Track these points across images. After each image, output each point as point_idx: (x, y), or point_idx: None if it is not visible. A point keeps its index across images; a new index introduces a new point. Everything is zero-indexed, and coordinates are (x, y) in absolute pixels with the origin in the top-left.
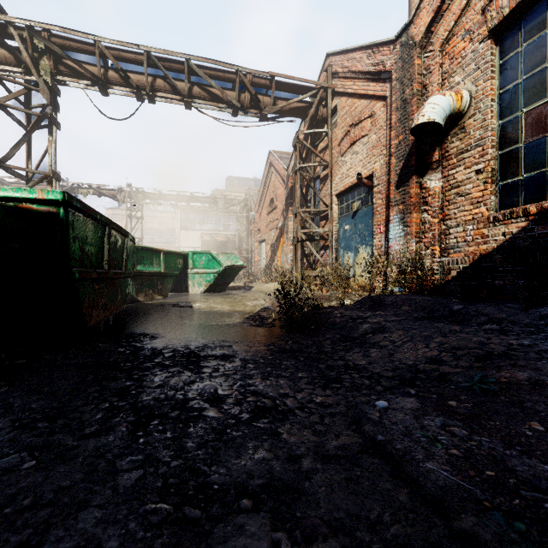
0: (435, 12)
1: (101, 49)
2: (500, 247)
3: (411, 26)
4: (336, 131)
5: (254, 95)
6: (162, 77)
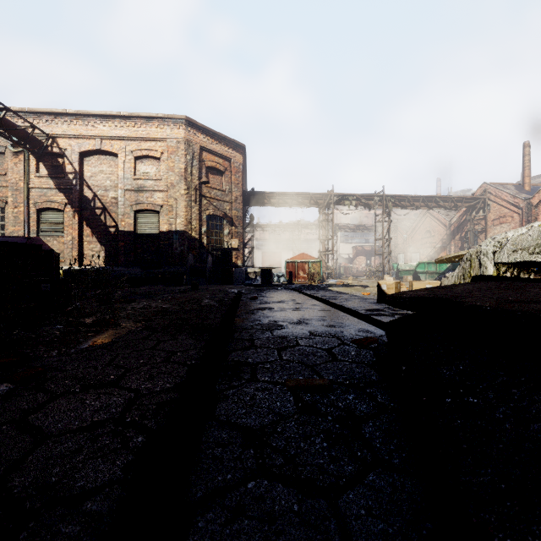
0: (540, 200)
1: (408, 198)
2: None
3: (531, 199)
4: (490, 215)
5: (456, 204)
6: (422, 202)
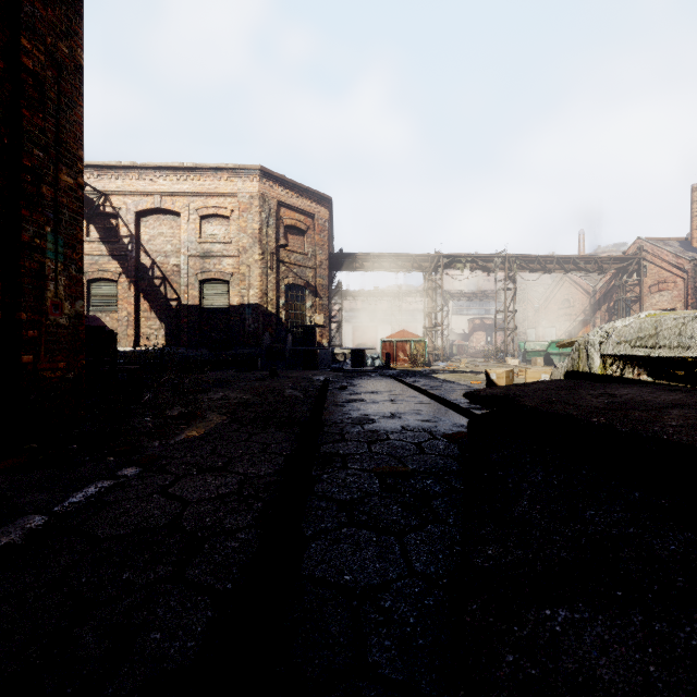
0: None
1: (538, 259)
2: None
3: None
4: (646, 279)
5: (601, 266)
6: (557, 263)
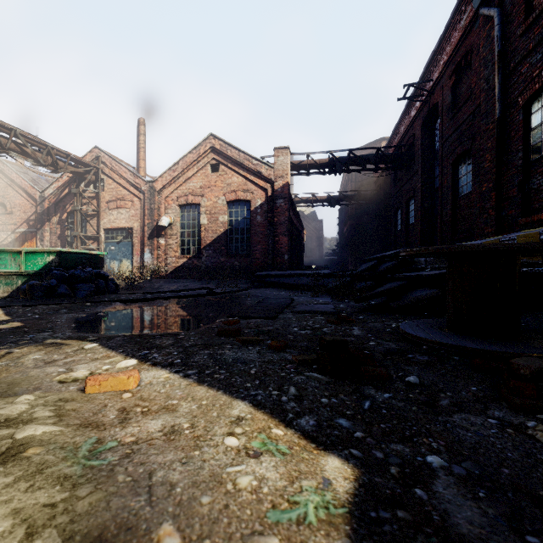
0: (163, 186)
1: None
2: (181, 265)
3: (154, 182)
4: (104, 194)
5: (56, 161)
6: None
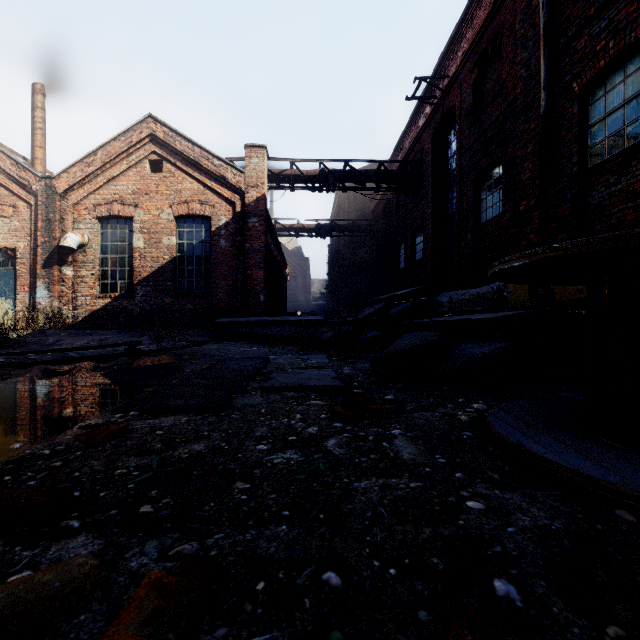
0: (70, 186)
1: None
2: (102, 308)
3: (54, 180)
4: None
5: None
6: None
